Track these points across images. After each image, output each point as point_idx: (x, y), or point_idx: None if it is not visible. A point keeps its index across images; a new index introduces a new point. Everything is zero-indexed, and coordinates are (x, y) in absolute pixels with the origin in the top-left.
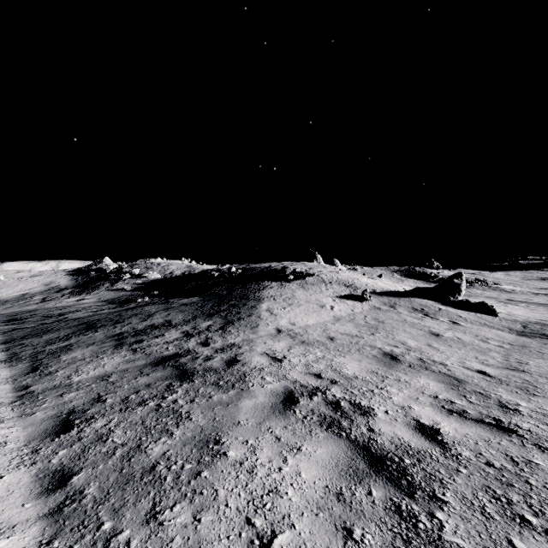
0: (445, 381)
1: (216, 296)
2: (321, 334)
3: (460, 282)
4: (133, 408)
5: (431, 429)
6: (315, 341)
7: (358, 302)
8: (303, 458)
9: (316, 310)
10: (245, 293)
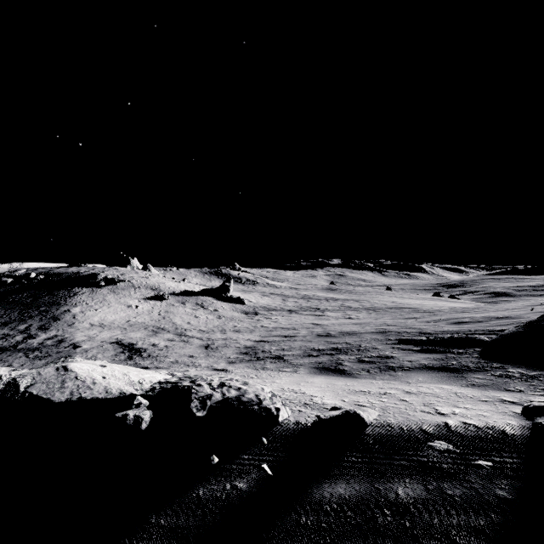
0: (179, 334)
1: (19, 304)
2: (124, 324)
3: (229, 284)
4: (12, 361)
5: (156, 344)
6: (119, 327)
7: (159, 302)
8: (105, 353)
9: (123, 309)
10: (54, 299)
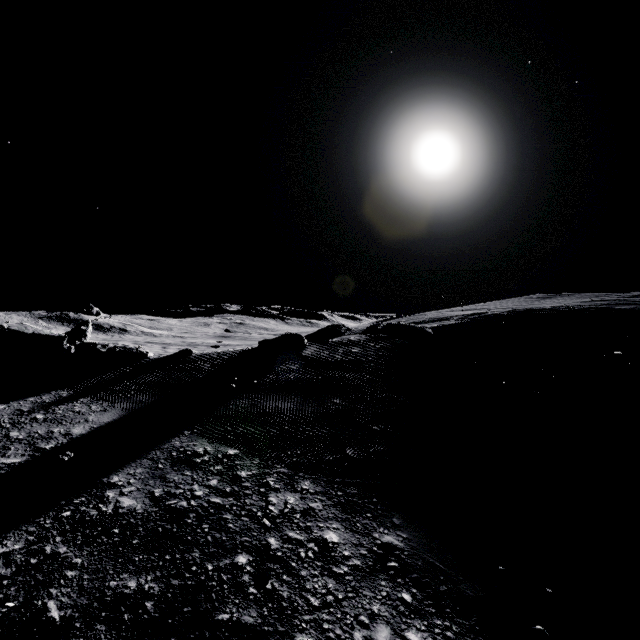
0: None
1: None
2: None
3: (87, 328)
4: None
5: None
6: None
7: None
8: None
9: None
10: None
